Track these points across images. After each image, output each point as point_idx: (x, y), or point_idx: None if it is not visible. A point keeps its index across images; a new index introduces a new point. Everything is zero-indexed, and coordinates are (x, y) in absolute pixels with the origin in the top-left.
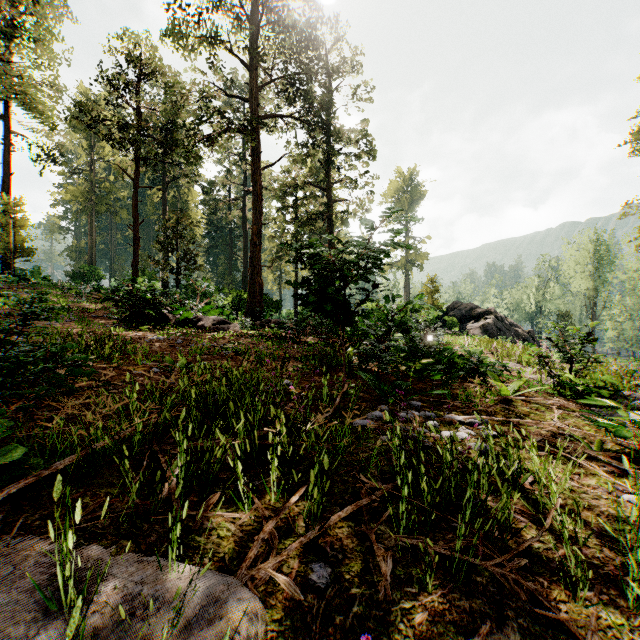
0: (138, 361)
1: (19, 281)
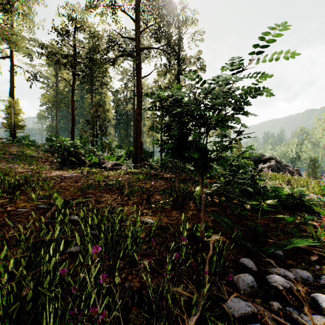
0: (33, 198)
1: (16, 142)
